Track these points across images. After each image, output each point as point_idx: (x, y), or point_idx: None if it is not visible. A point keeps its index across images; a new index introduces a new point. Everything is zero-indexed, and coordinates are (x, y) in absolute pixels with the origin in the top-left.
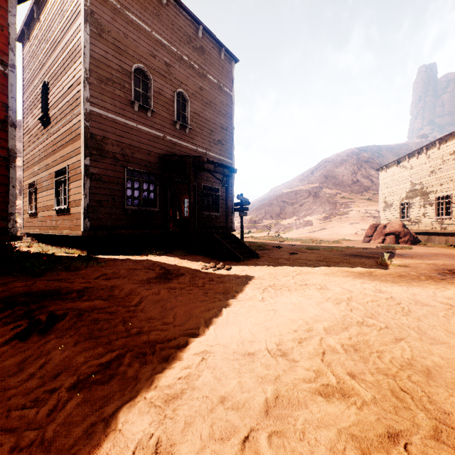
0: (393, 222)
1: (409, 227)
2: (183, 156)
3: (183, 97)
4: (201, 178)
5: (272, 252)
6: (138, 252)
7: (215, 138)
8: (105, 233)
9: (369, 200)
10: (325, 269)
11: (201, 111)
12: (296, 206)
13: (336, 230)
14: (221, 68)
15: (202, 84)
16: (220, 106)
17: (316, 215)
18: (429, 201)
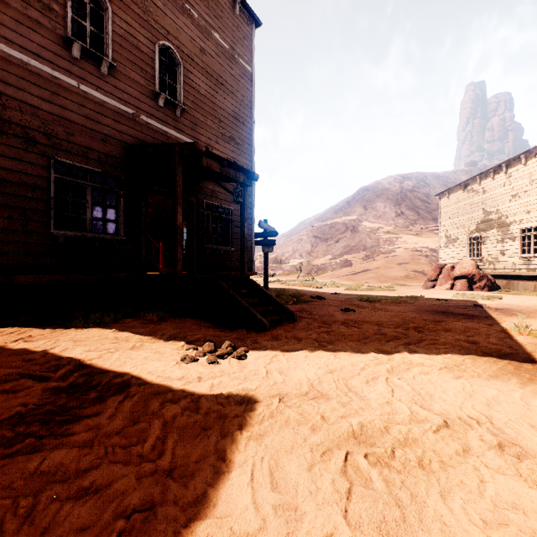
0: (463, 262)
1: (480, 268)
2: (166, 146)
3: (172, 58)
4: (203, 191)
5: (314, 308)
6: (67, 318)
7: (225, 133)
8: (1, 280)
9: (417, 235)
10: (433, 352)
11: (203, 86)
12: (331, 242)
13: (383, 272)
14: (235, 28)
15: (205, 45)
16: (233, 85)
17: (355, 254)
18: (509, 234)
